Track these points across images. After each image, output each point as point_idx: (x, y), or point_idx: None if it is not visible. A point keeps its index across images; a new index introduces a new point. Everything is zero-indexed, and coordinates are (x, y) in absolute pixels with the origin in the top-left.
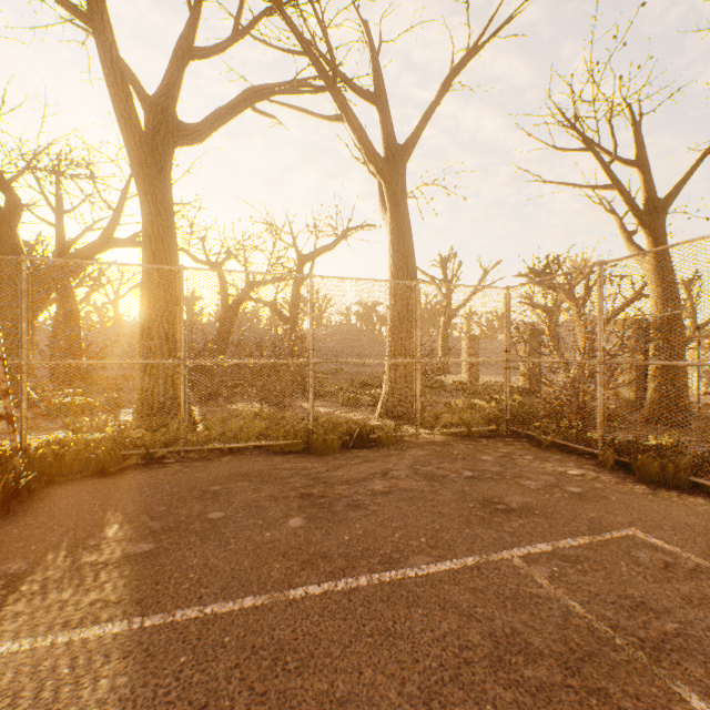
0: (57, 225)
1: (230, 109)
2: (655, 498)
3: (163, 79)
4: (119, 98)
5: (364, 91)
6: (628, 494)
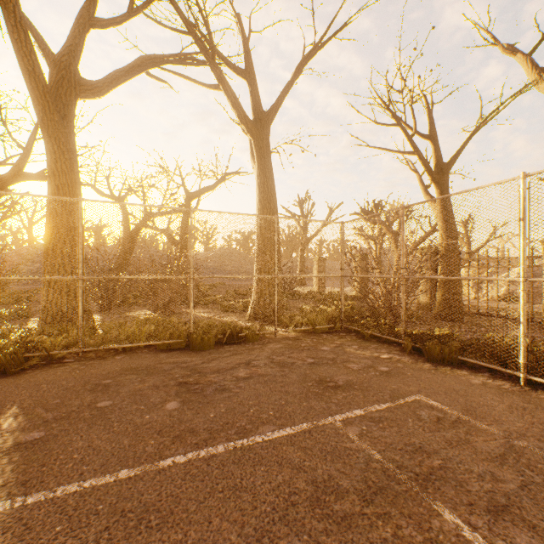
0: None
1: (126, 71)
2: (436, 372)
3: (66, 41)
4: (23, 52)
5: (237, 68)
6: (419, 370)
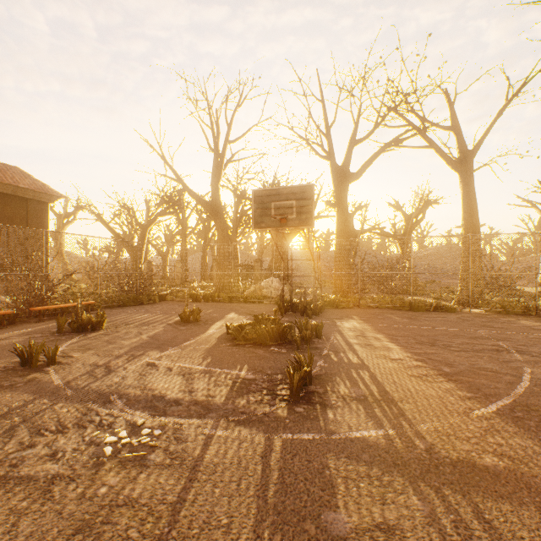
0: None
1: (371, 160)
2: None
3: (344, 158)
4: (335, 179)
5: (444, 127)
6: None
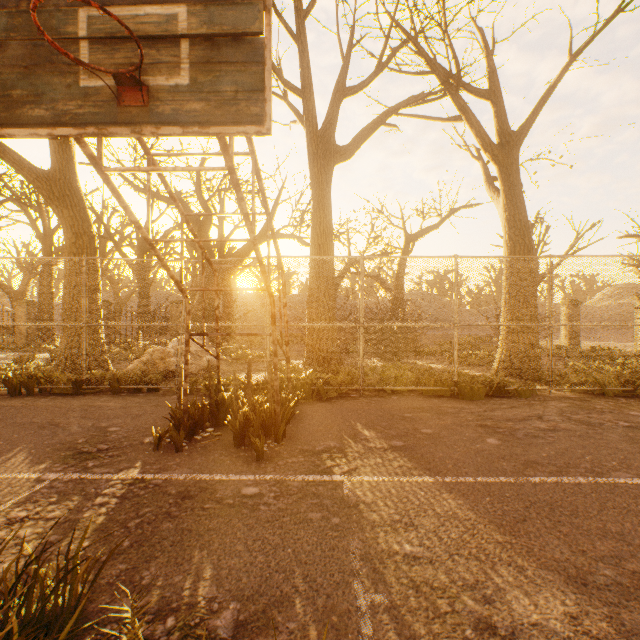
0: (220, 227)
1: (370, 128)
2: None
3: (326, 117)
4: (312, 140)
5: (479, 90)
6: None
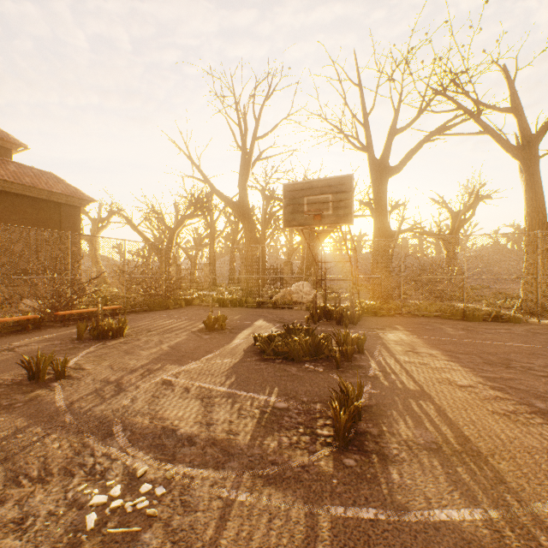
0: None
1: (413, 151)
2: None
3: (383, 150)
4: (373, 173)
5: (502, 109)
6: None
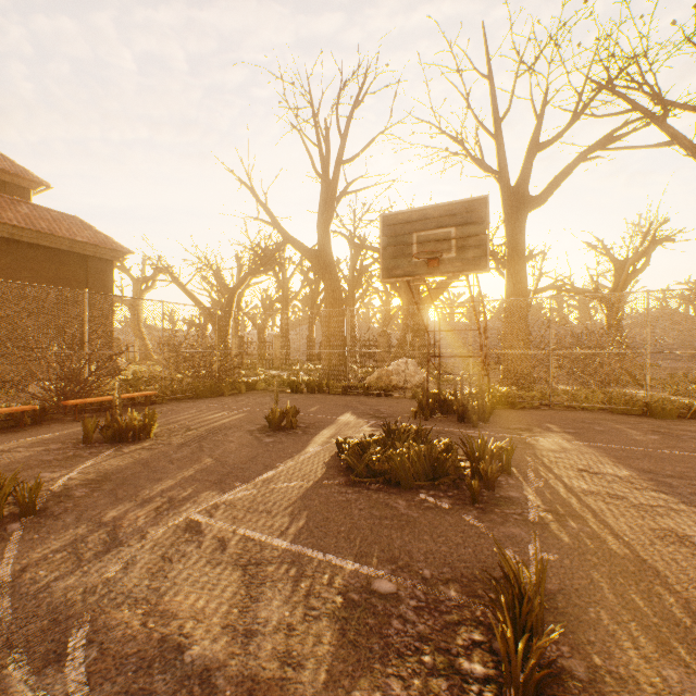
0: None
1: (564, 174)
2: None
3: (520, 174)
4: (507, 205)
5: None
6: None
